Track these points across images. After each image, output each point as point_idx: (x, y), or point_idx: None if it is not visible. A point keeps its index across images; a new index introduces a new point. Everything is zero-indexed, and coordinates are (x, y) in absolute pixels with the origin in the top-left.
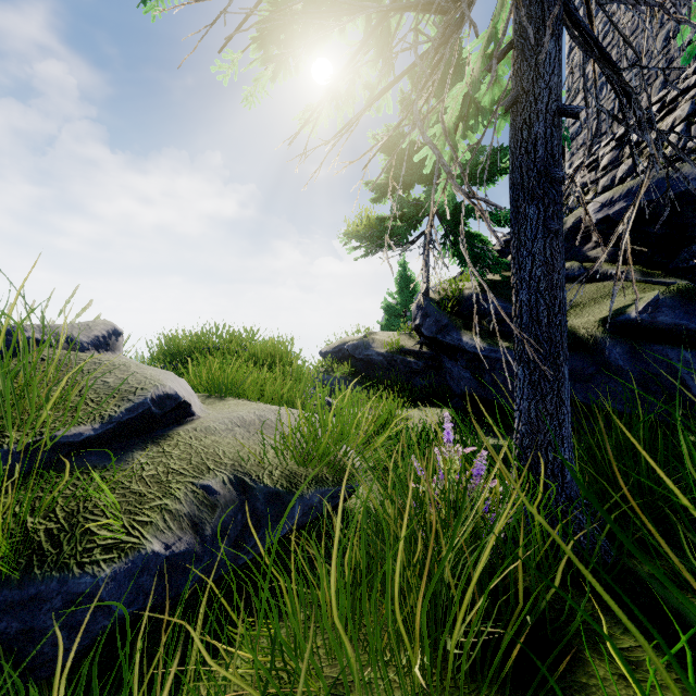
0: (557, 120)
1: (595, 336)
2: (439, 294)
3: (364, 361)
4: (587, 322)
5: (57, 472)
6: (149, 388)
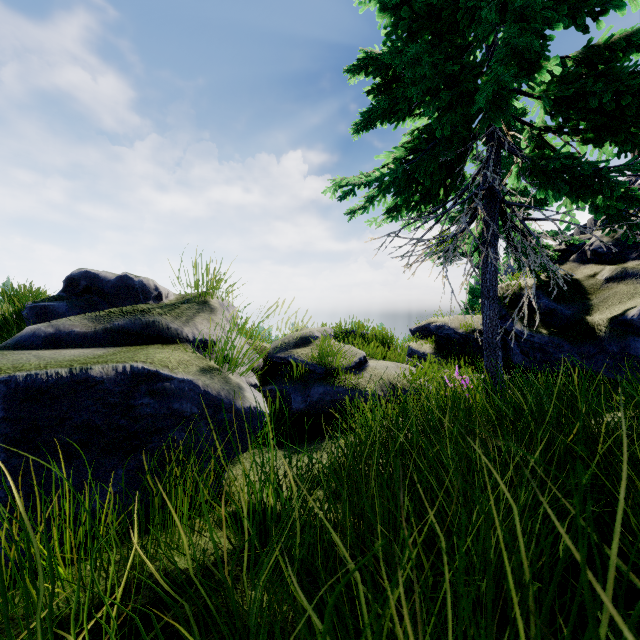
0: (495, 273)
1: (601, 329)
2: (499, 293)
3: (445, 338)
4: (602, 318)
5: (349, 373)
6: (360, 354)
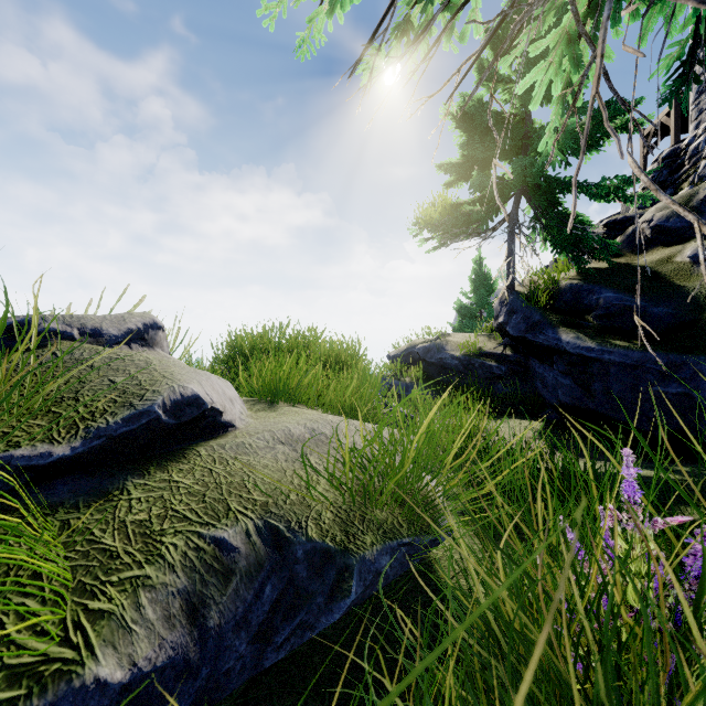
0: None
1: None
2: (529, 285)
3: (437, 365)
4: None
5: (1, 512)
6: (162, 391)
